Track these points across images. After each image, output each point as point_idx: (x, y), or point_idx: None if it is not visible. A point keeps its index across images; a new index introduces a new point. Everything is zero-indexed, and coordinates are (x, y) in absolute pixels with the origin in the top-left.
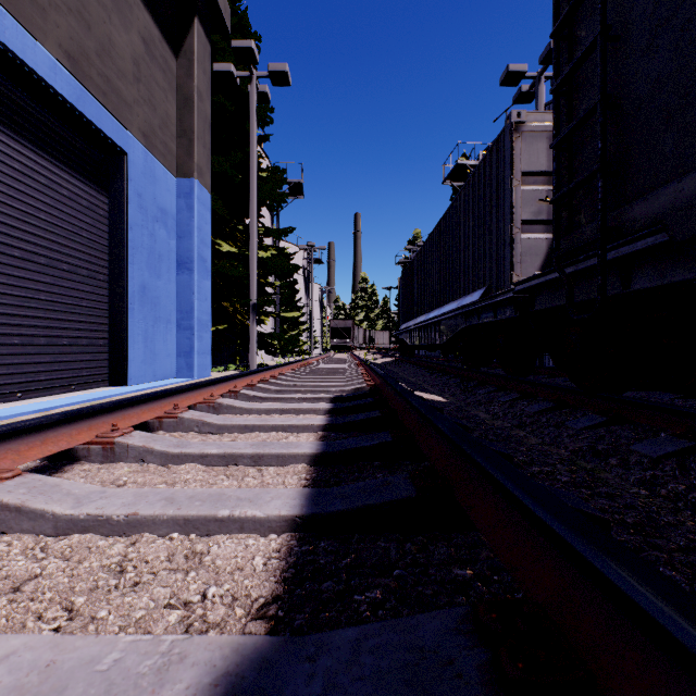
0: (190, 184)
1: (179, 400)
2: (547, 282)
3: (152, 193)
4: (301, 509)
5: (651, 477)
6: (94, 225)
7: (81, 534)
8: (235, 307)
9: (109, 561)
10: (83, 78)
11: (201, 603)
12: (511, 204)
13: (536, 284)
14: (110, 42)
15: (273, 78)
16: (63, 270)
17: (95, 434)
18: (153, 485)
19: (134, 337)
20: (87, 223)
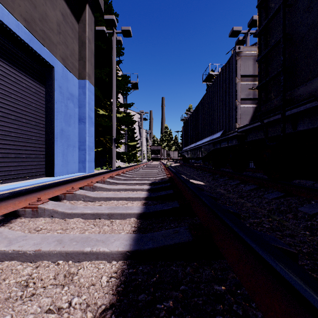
0: (84, 82)
1: (75, 184)
2: (254, 127)
3: (66, 86)
4: (130, 247)
5: (311, 225)
6: (38, 101)
7: (9, 261)
8: (106, 140)
9: (20, 279)
10: (32, 31)
11: (68, 308)
12: (236, 91)
13: (248, 128)
14: (46, 14)
15: (123, 33)
16: (23, 122)
17: (28, 203)
18: (55, 230)
19: (57, 154)
20: (35, 100)
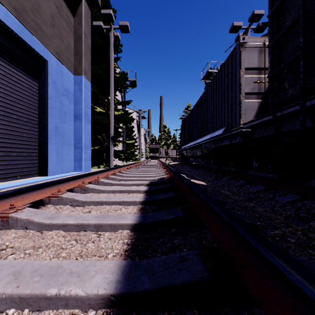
0: (80, 78)
1: (63, 186)
2: (263, 122)
3: (61, 81)
4: (116, 287)
5: None
6: (30, 96)
7: None
8: (103, 138)
9: None
10: (23, 21)
11: None
12: (240, 84)
13: (256, 123)
14: (38, 5)
15: (121, 29)
16: (13, 118)
17: None
18: (23, 250)
19: (51, 152)
20: (26, 95)
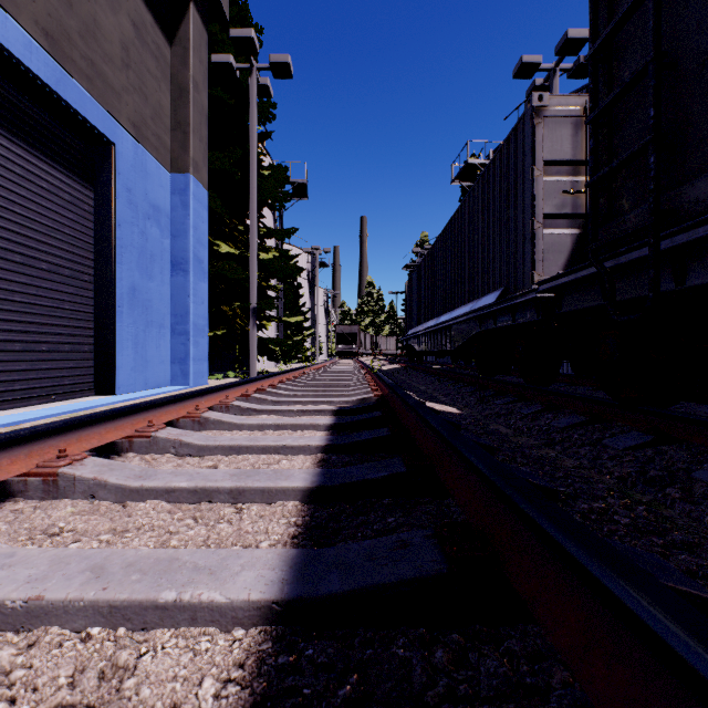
0: (185, 180)
1: (157, 415)
2: (579, 279)
3: (143, 188)
4: (281, 589)
5: None
6: (77, 221)
7: None
8: (235, 311)
9: None
10: (63, 60)
11: None
12: (532, 197)
13: (565, 282)
14: (95, 23)
15: (274, 70)
16: (42, 269)
17: (35, 462)
18: (95, 535)
19: (122, 343)
20: (70, 219)
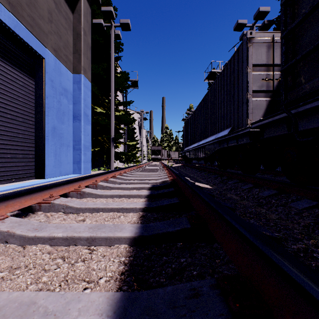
0: (80, 77)
1: (57, 191)
2: (274, 120)
3: (59, 80)
4: None
5: None
6: (26, 95)
7: None
8: (104, 139)
9: None
10: (18, 16)
11: None
12: (247, 82)
13: (267, 122)
14: None
15: (122, 27)
16: (8, 118)
17: None
18: None
19: (48, 154)
20: (22, 94)
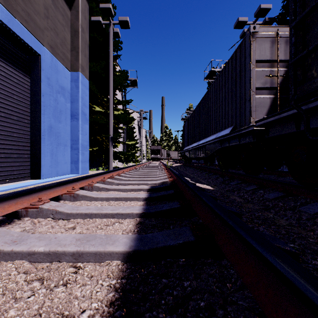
0: (77, 75)
1: (47, 193)
2: (282, 118)
3: (56, 78)
4: None
5: None
6: (21, 93)
7: None
8: (103, 138)
9: None
10: (12, 10)
11: None
12: (250, 78)
13: (273, 120)
14: None
15: (121, 24)
16: (1, 116)
17: None
18: None
19: (45, 153)
20: (17, 91)
